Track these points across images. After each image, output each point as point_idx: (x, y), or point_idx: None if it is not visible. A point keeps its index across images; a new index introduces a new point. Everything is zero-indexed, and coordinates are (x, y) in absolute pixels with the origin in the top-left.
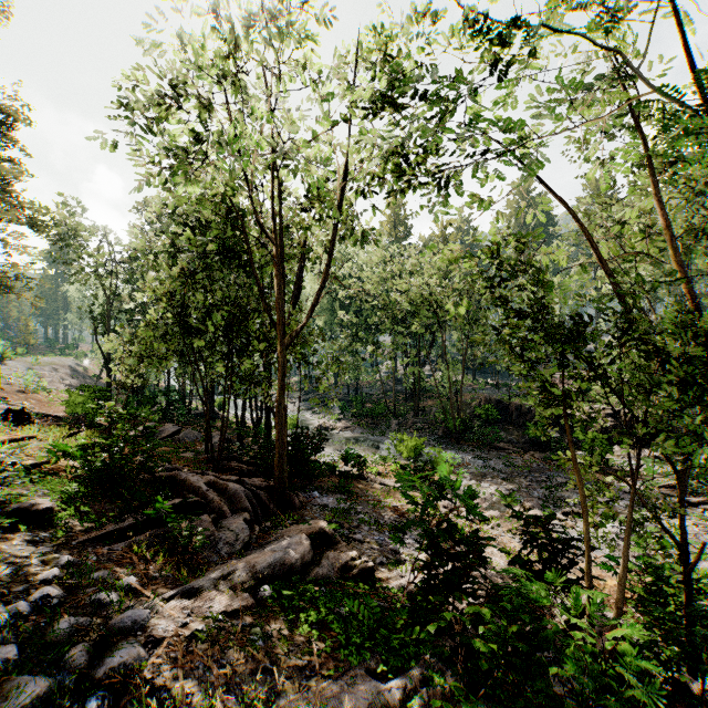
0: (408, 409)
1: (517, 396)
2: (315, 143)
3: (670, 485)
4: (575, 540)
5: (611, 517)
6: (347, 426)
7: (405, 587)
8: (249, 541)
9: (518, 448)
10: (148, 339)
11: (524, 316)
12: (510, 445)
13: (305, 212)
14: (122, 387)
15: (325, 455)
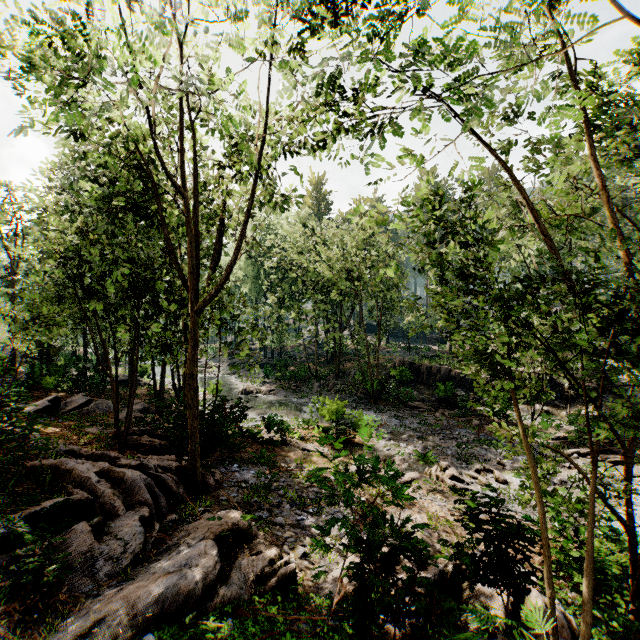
0: (329, 372)
1: (426, 358)
2: (230, 80)
3: (562, 437)
4: (518, 524)
5: (549, 493)
6: (271, 389)
7: (333, 604)
8: (142, 550)
9: (429, 406)
10: (45, 303)
11: (465, 277)
12: (422, 403)
13: (224, 169)
14: (28, 355)
15: (249, 420)
